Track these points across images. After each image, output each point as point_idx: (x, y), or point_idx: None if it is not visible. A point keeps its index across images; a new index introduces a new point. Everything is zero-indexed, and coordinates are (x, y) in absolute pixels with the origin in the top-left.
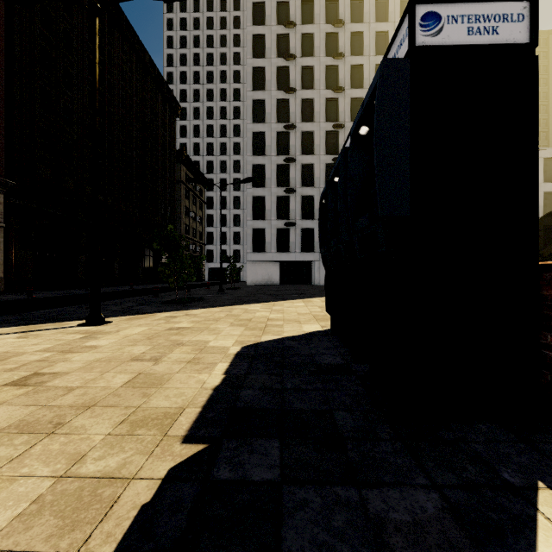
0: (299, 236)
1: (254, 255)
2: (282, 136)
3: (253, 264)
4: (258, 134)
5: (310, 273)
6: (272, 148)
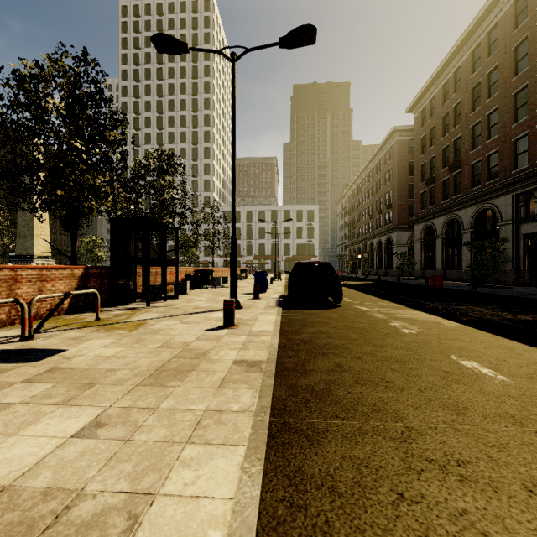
0: None
1: None
2: None
3: None
4: None
5: None
6: None
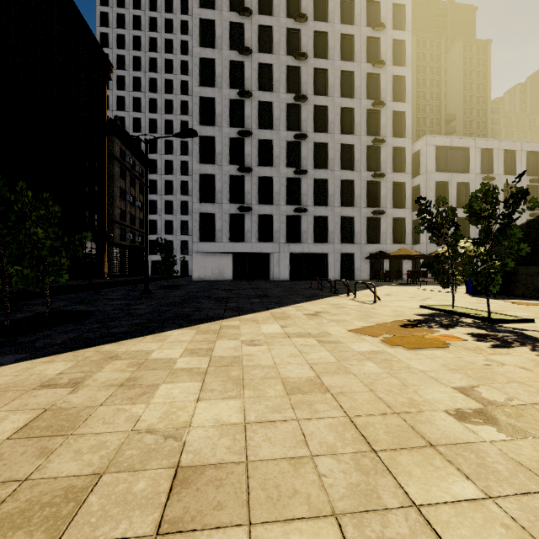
0: (256, 224)
1: (201, 245)
2: (236, 105)
3: (200, 255)
4: (206, 99)
5: (267, 267)
6: (224, 118)
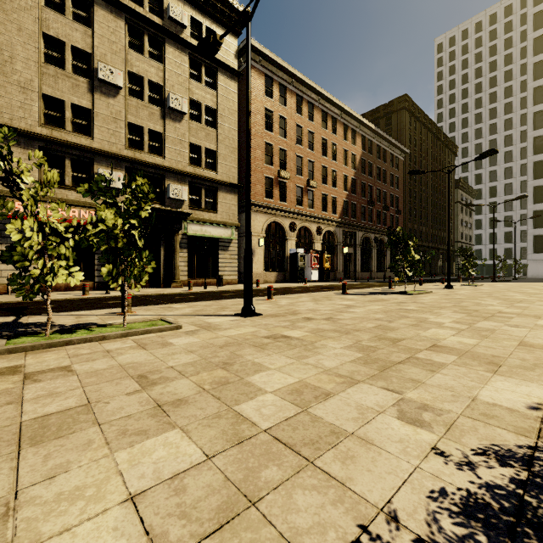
0: None
1: (534, 255)
2: None
3: (533, 262)
4: (539, 162)
5: None
6: None
